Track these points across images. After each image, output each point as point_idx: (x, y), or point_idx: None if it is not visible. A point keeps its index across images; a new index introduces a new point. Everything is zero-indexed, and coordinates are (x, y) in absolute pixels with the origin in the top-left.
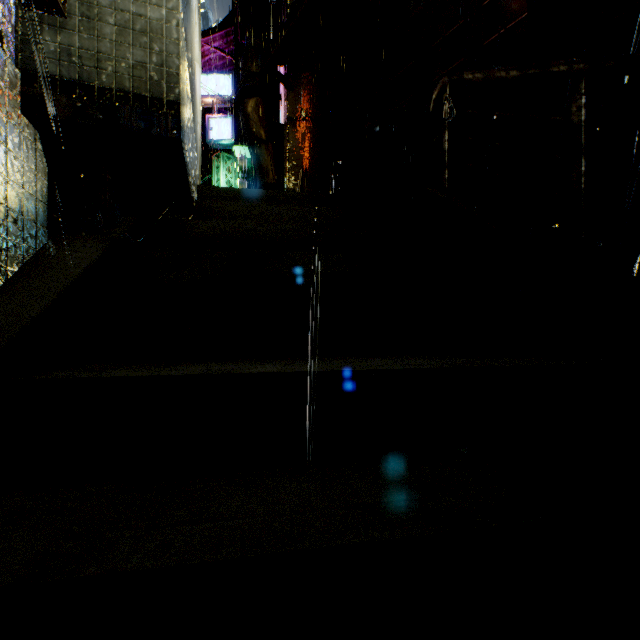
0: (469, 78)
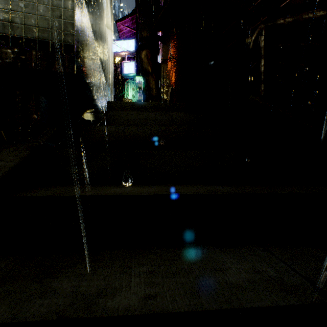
0: (281, 22)
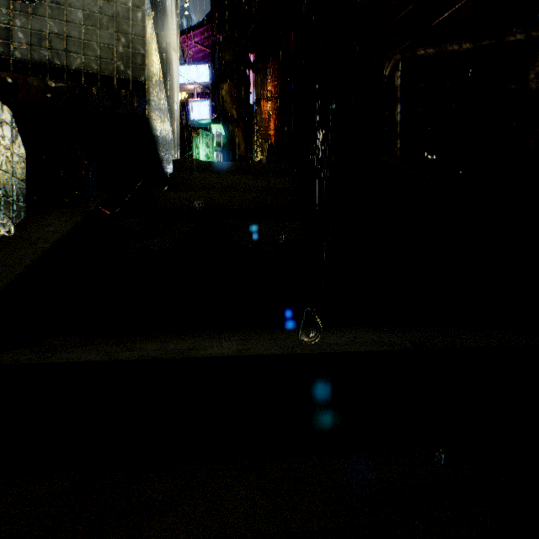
0: (421, 54)
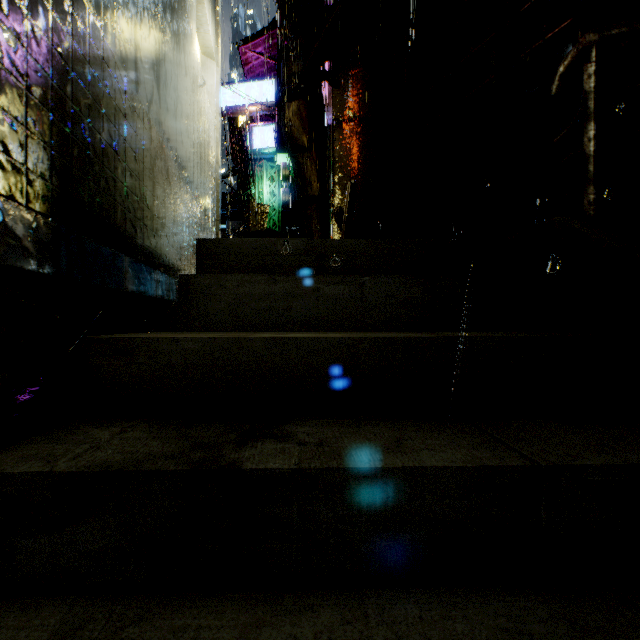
0: None
